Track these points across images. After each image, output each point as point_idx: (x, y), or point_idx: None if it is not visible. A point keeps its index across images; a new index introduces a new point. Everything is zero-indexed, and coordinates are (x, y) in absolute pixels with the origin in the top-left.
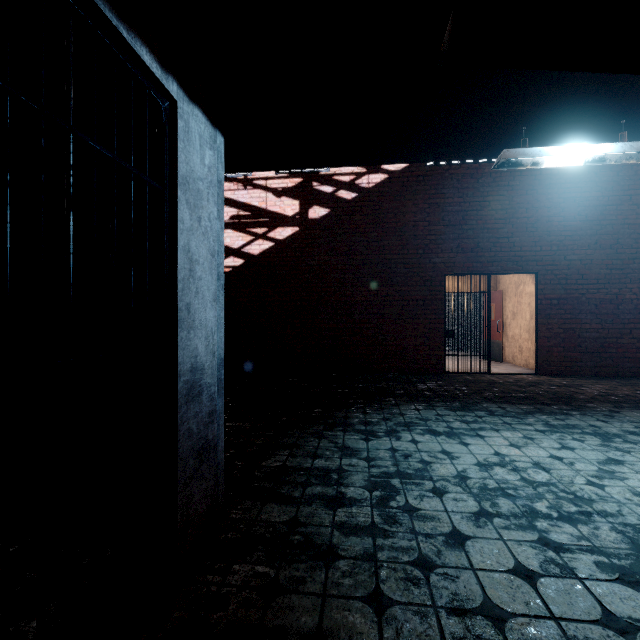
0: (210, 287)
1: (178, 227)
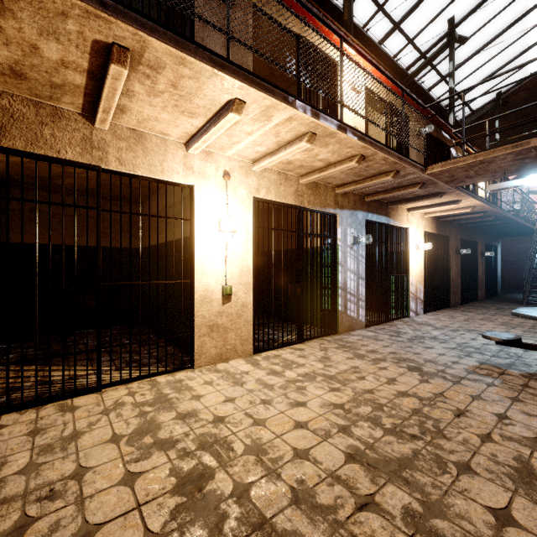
0: (499, 265)
1: (497, 259)
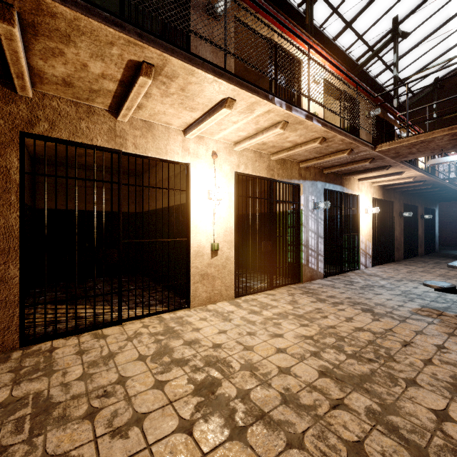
0: (437, 225)
1: (435, 220)
